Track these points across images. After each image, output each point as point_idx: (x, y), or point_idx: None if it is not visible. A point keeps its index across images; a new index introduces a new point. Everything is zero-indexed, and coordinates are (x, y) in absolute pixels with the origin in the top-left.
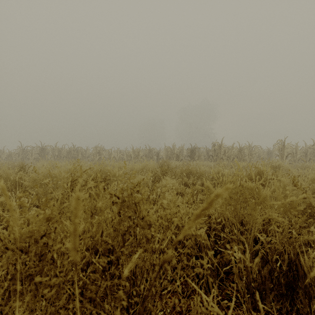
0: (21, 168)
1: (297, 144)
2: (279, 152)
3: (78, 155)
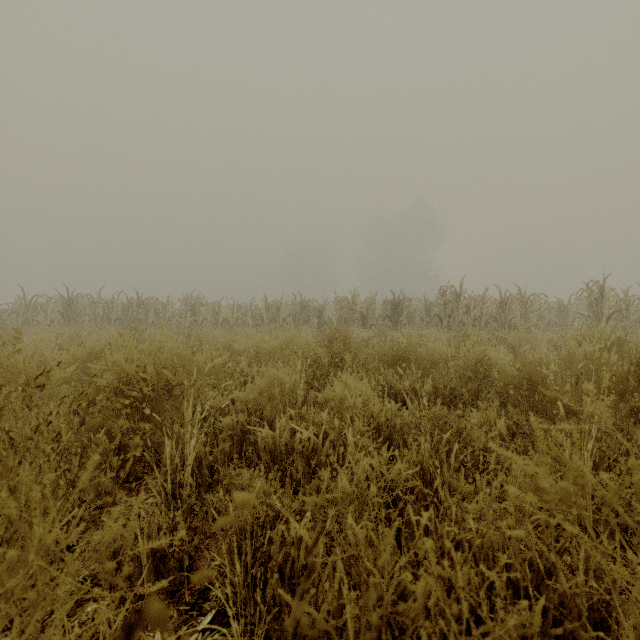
0: None
1: (627, 292)
2: (592, 309)
3: (148, 315)
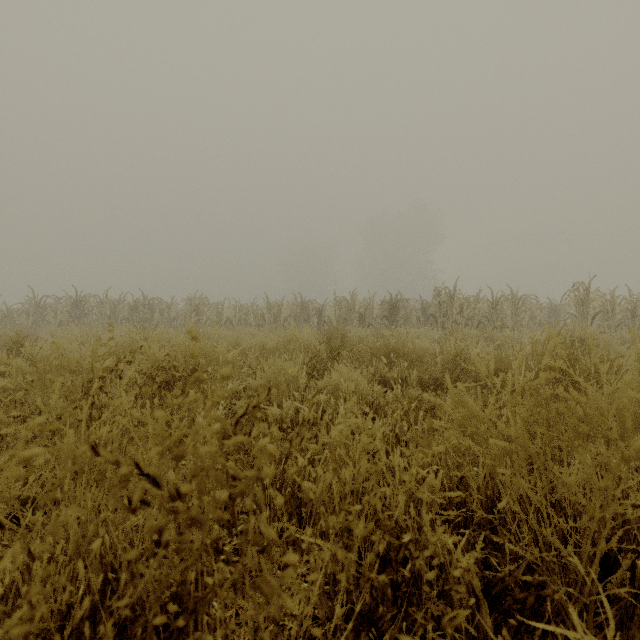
0: (16, 343)
1: (613, 293)
2: (578, 309)
3: (154, 315)
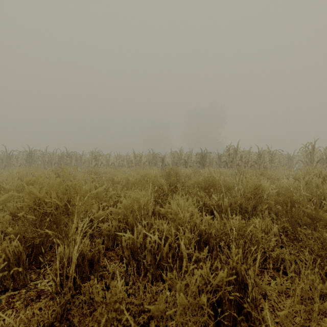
0: None
1: (326, 148)
2: (308, 158)
3: (72, 161)
